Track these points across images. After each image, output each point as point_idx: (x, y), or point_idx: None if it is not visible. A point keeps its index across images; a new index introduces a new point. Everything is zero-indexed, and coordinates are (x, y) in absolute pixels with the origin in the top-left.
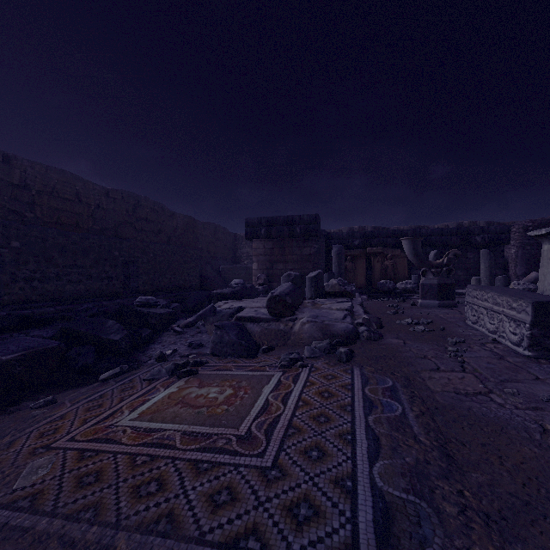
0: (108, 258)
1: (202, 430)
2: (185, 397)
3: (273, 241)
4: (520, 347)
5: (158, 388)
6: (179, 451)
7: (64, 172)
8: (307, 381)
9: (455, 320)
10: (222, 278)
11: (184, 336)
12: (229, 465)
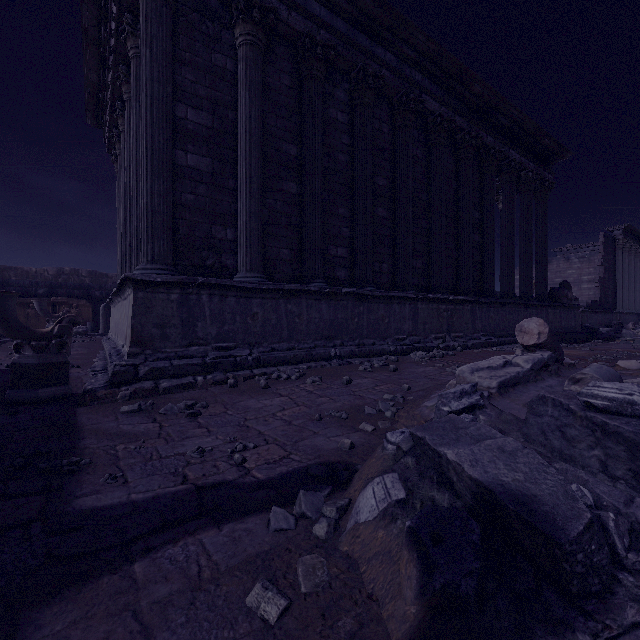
0: None
1: None
2: None
3: None
4: None
5: None
6: None
7: None
8: None
9: None
10: None
11: None
12: None
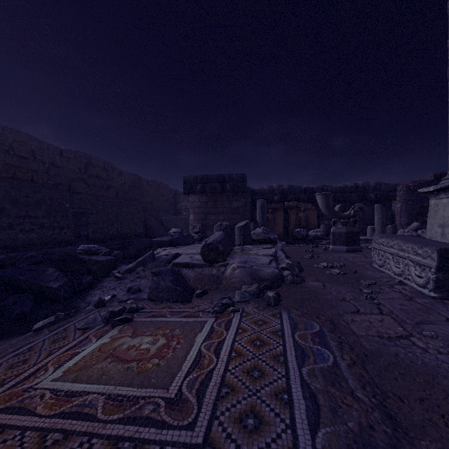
0: (60, 209)
1: (128, 392)
2: (116, 349)
3: (207, 195)
4: (425, 289)
5: (90, 339)
6: (98, 424)
7: (19, 132)
8: (239, 327)
9: (362, 263)
10: (164, 227)
11: (124, 281)
12: (153, 443)
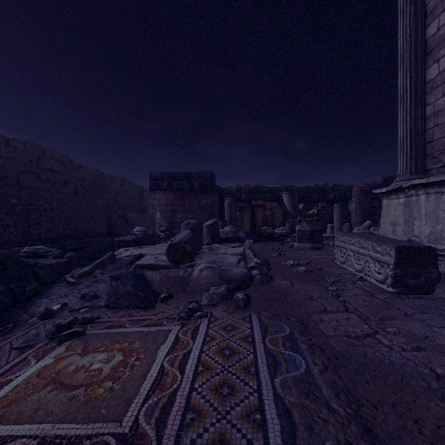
0: (4, 205)
1: (70, 430)
2: (60, 372)
3: (175, 193)
4: (384, 284)
5: (28, 361)
6: None
7: None
8: (206, 335)
9: (326, 260)
10: (129, 226)
11: (78, 287)
12: None
